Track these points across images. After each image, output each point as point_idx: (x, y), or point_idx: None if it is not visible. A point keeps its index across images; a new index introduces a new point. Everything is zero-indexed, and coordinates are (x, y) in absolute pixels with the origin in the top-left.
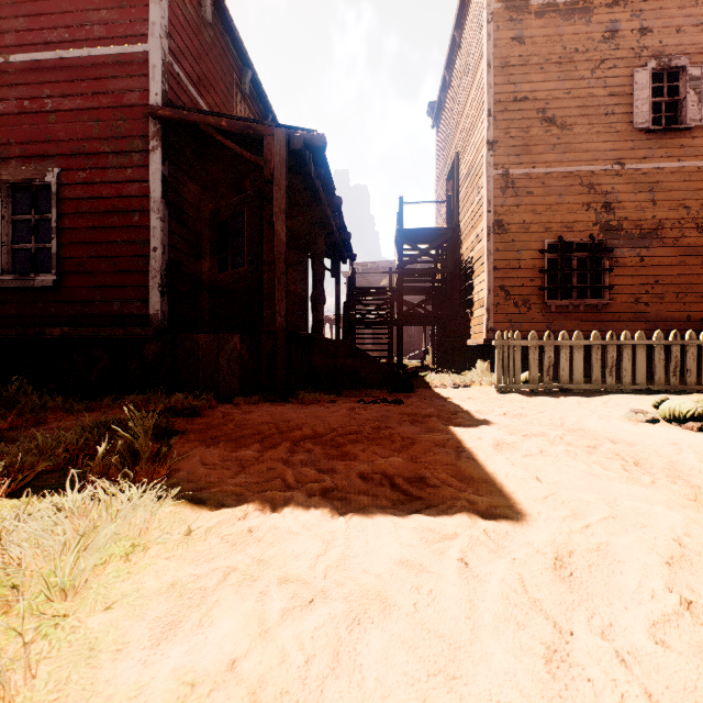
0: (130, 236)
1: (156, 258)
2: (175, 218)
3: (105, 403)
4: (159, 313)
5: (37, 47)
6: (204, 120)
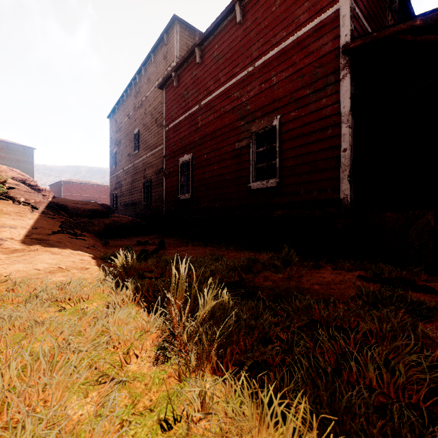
0: (324, 145)
1: (345, 157)
2: (355, 124)
3: (322, 262)
4: (348, 197)
5: (268, 51)
6: (394, 30)
